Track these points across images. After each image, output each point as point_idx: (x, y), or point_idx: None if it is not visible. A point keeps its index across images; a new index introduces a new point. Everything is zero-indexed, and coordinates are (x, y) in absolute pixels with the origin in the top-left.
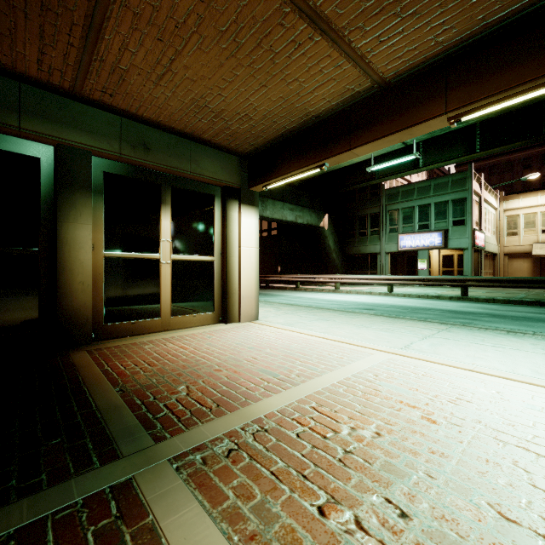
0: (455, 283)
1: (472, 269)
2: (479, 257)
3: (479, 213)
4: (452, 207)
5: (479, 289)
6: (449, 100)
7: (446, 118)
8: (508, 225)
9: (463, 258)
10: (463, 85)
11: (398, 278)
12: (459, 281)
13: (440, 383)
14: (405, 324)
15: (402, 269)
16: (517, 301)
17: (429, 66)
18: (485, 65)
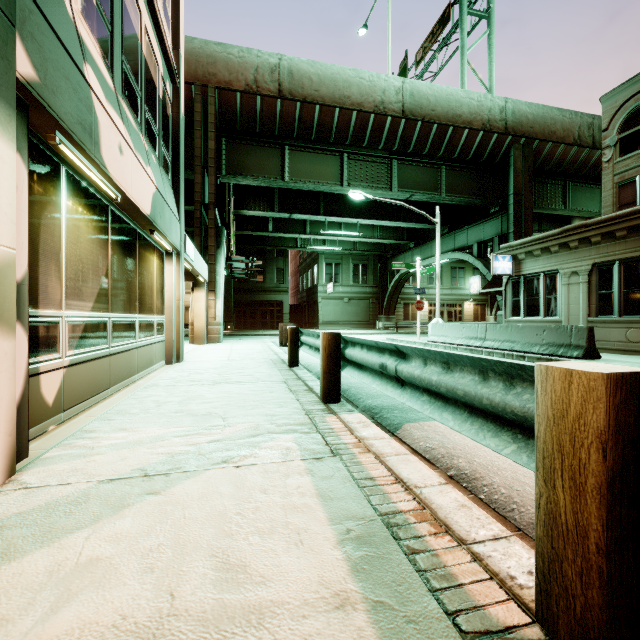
0: None
1: None
2: None
3: None
4: None
5: None
6: None
7: None
8: (186, 286)
9: None
10: None
11: None
12: None
13: None
14: None
15: None
16: None
17: None
18: None
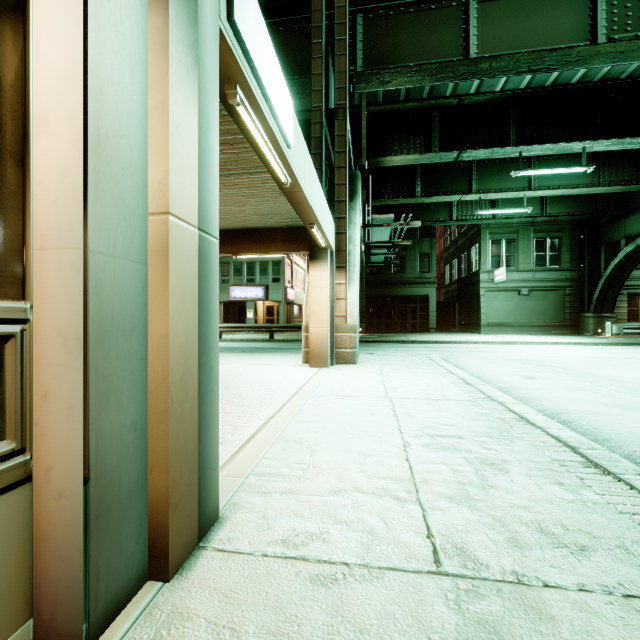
0: (265, 330)
1: (285, 318)
2: (291, 309)
3: (291, 273)
4: (272, 267)
5: (288, 333)
6: (232, 248)
7: (232, 254)
8: None
9: (279, 309)
10: (237, 244)
11: (226, 326)
12: (268, 328)
13: (225, 367)
14: (221, 354)
15: (234, 318)
16: (299, 340)
17: (225, 230)
18: (244, 239)
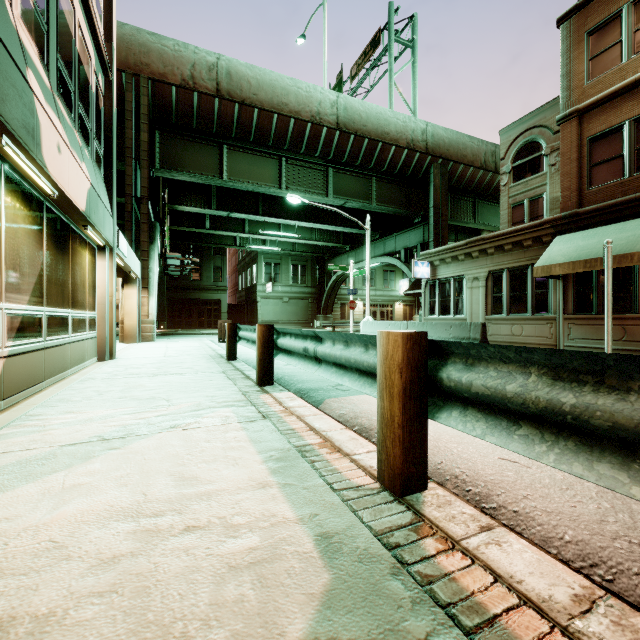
0: None
1: None
2: None
3: None
4: None
5: None
6: None
7: None
8: None
9: None
10: None
11: None
12: None
13: None
14: None
15: None
16: None
17: None
18: None
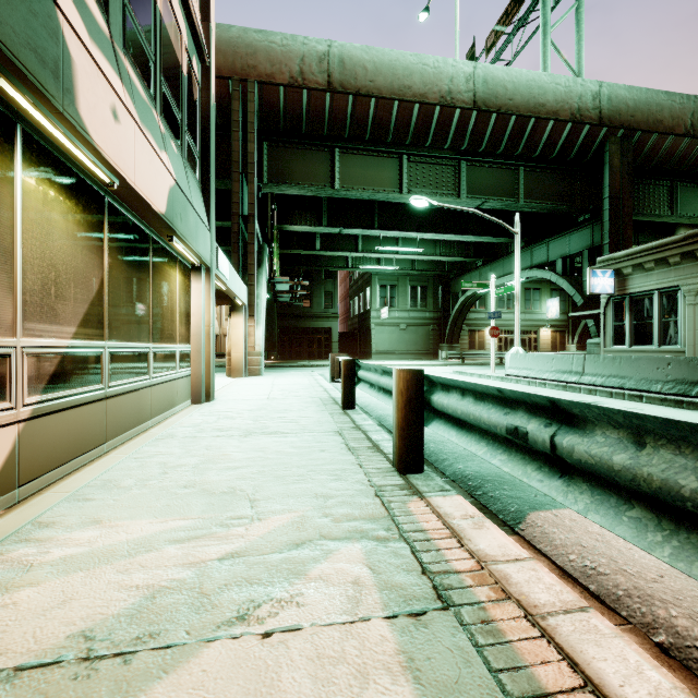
0: None
1: None
2: None
3: None
4: None
5: None
6: None
7: None
8: (227, 312)
9: None
10: None
11: None
12: None
13: None
14: None
15: None
16: (217, 366)
17: None
18: None
